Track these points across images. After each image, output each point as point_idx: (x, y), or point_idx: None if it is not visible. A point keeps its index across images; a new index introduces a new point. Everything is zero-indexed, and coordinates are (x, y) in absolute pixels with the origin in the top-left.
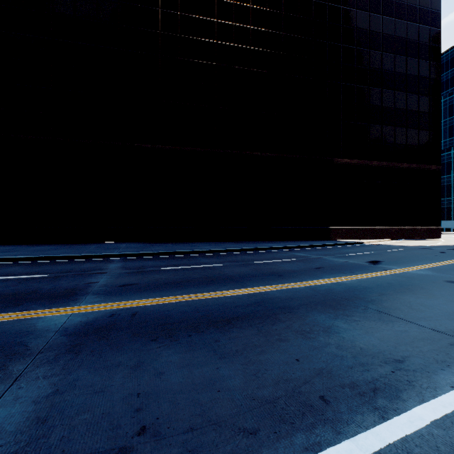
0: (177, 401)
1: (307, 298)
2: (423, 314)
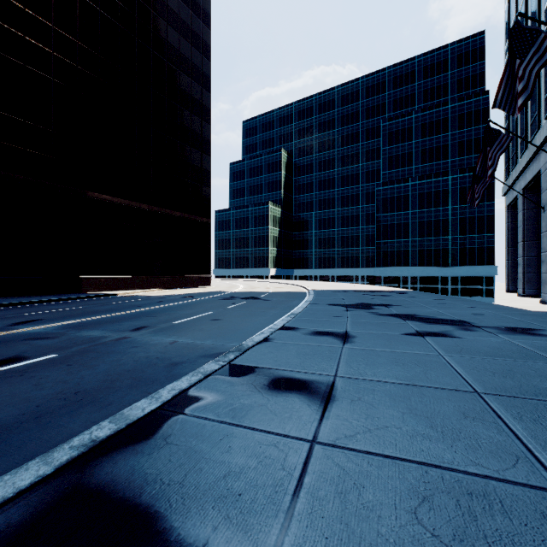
0: None
1: None
2: None
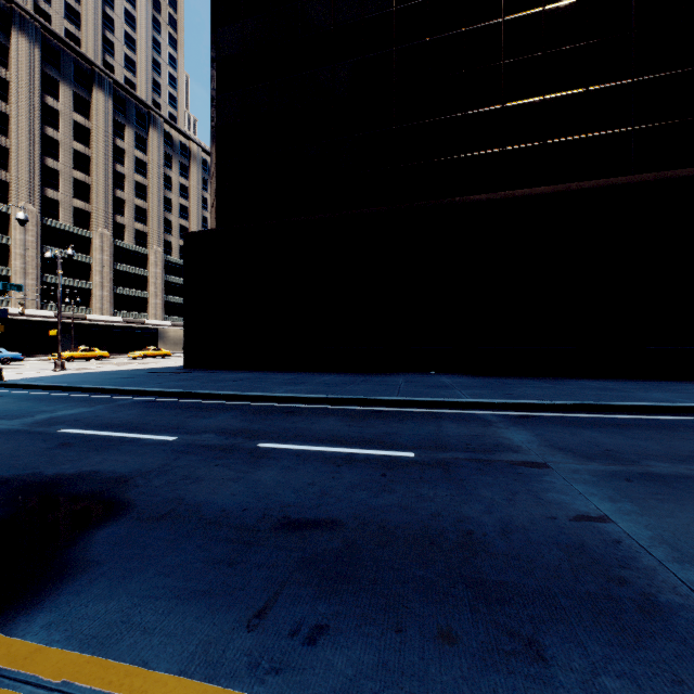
0: None
1: None
2: None
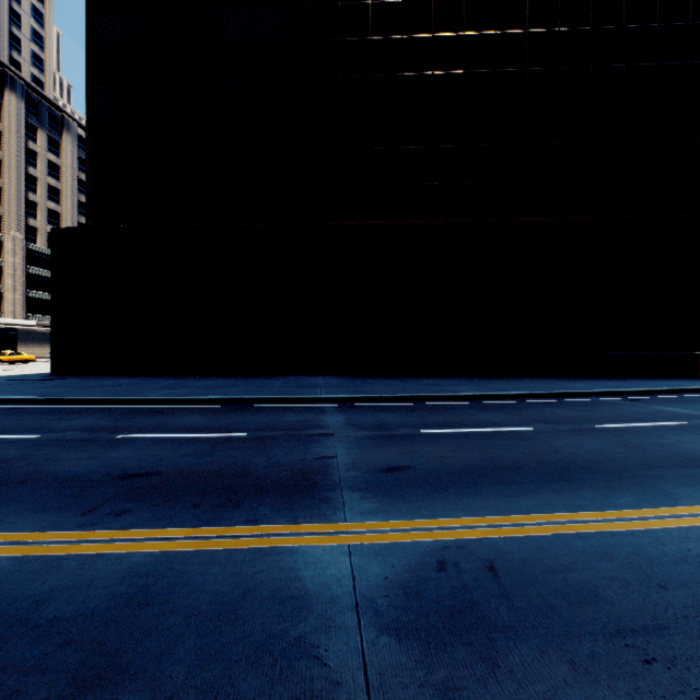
0: None
1: None
2: None
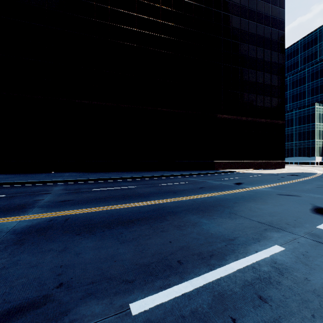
0: (87, 268)
1: (188, 206)
2: (256, 213)
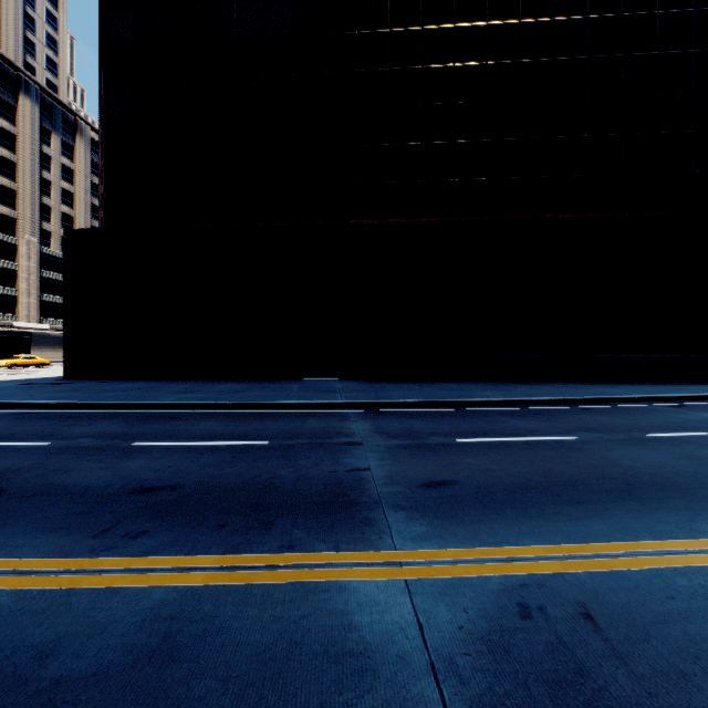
0: None
1: None
2: None
